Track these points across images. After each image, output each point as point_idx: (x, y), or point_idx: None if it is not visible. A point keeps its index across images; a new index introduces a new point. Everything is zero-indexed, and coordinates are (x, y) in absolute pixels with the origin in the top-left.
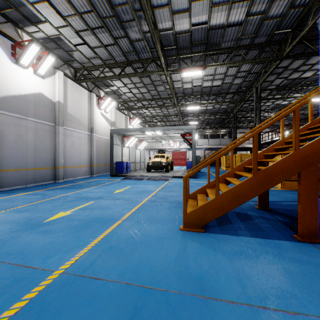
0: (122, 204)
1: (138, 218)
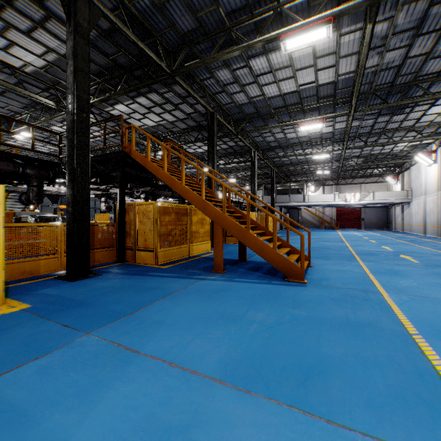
0: (409, 288)
1: (354, 273)
